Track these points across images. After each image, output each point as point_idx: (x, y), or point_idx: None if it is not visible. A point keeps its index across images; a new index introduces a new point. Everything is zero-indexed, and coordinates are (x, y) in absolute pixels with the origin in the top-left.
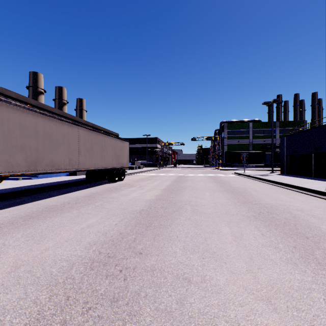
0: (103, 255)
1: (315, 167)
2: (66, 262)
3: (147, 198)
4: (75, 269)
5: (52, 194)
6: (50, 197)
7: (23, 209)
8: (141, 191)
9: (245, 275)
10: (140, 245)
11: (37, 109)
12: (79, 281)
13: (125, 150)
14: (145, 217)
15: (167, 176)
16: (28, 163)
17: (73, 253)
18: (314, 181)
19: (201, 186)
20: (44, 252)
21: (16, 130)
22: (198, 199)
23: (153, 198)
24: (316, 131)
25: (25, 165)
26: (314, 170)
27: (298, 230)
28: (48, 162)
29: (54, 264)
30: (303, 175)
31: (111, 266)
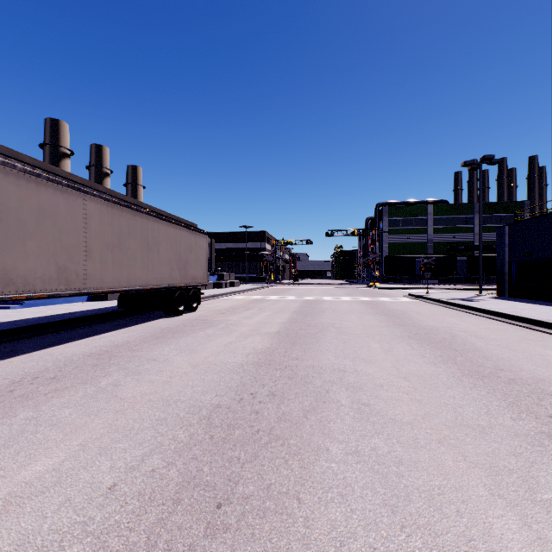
0: None
1: None
2: None
3: (236, 362)
4: None
5: (20, 349)
6: (6, 357)
7: None
8: (227, 339)
9: None
10: None
11: None
12: None
13: (199, 250)
14: (219, 442)
15: (284, 301)
16: None
17: None
18: None
19: (355, 325)
20: None
21: None
22: (361, 365)
23: (250, 362)
24: None
25: None
26: None
27: None
28: None
29: None
30: (546, 300)
31: None
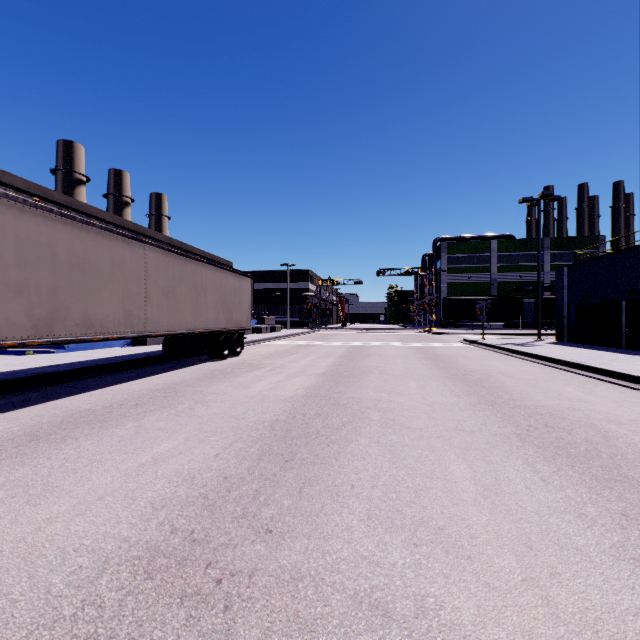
0: (181, 538)
1: (628, 329)
2: (90, 555)
3: (287, 395)
4: (109, 576)
5: (90, 386)
6: (84, 391)
7: (21, 418)
8: (276, 379)
9: (523, 596)
10: (269, 508)
11: (56, 207)
12: (113, 615)
13: (243, 293)
14: (282, 437)
15: (329, 347)
16: (35, 321)
17: (110, 530)
18: (629, 356)
19: (398, 368)
20: (42, 529)
21: (6, 250)
22: (395, 397)
23: (299, 395)
24: (631, 256)
25: (28, 325)
26: (626, 334)
27: (621, 470)
28: (79, 319)
29: (61, 561)
30: (603, 345)
31: (196, 568)
